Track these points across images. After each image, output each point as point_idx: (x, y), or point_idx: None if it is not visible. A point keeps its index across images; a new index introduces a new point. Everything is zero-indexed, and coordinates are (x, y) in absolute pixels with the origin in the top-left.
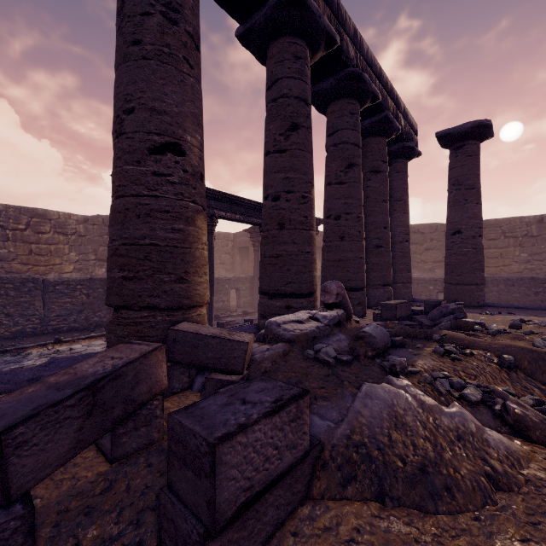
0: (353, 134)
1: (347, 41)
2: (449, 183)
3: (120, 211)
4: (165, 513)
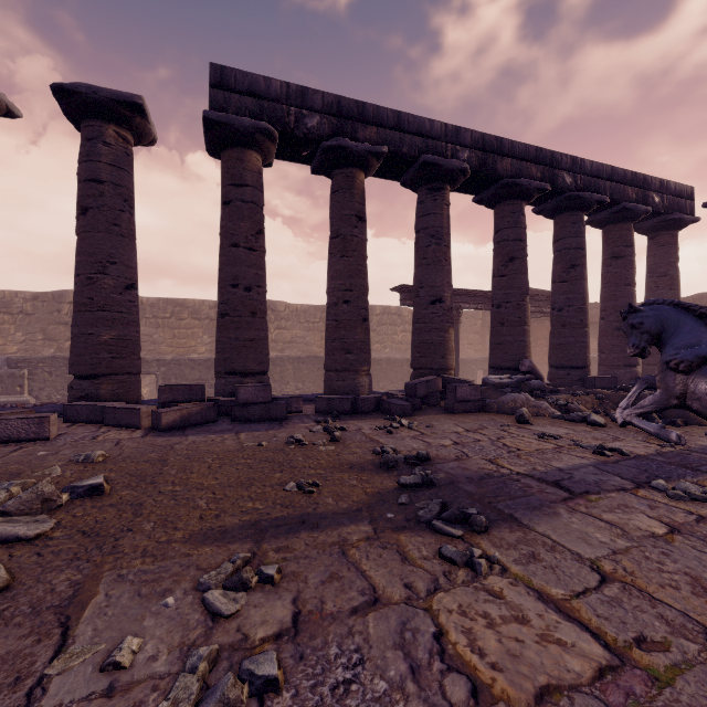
0: (575, 241)
1: (563, 175)
2: None
3: (418, 329)
4: (445, 404)
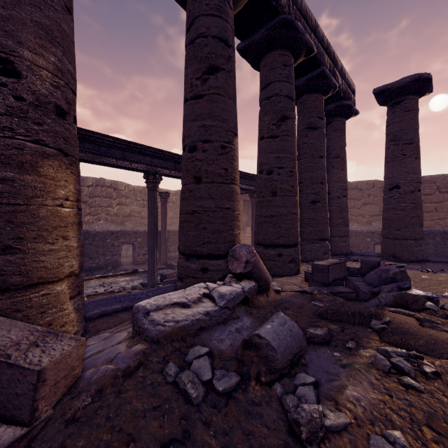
0: (286, 86)
1: None
2: (386, 139)
3: None
4: None
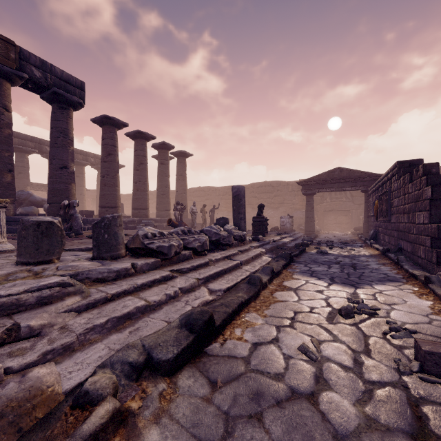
0: None
1: (46, 147)
2: None
3: None
4: None
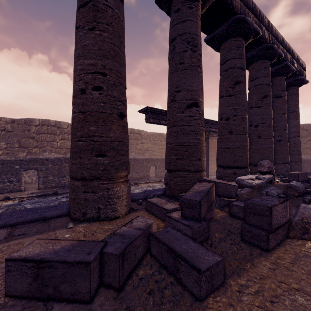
0: (266, 79)
1: (264, 30)
2: None
3: (175, 132)
4: (245, 230)
